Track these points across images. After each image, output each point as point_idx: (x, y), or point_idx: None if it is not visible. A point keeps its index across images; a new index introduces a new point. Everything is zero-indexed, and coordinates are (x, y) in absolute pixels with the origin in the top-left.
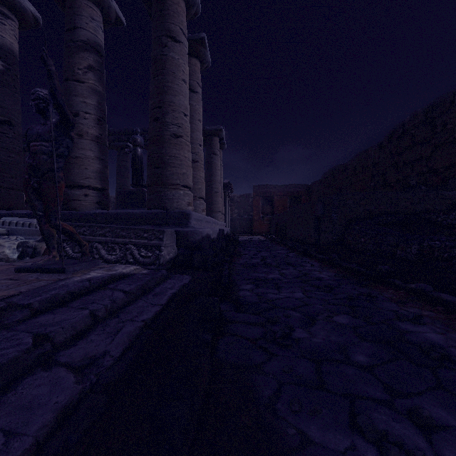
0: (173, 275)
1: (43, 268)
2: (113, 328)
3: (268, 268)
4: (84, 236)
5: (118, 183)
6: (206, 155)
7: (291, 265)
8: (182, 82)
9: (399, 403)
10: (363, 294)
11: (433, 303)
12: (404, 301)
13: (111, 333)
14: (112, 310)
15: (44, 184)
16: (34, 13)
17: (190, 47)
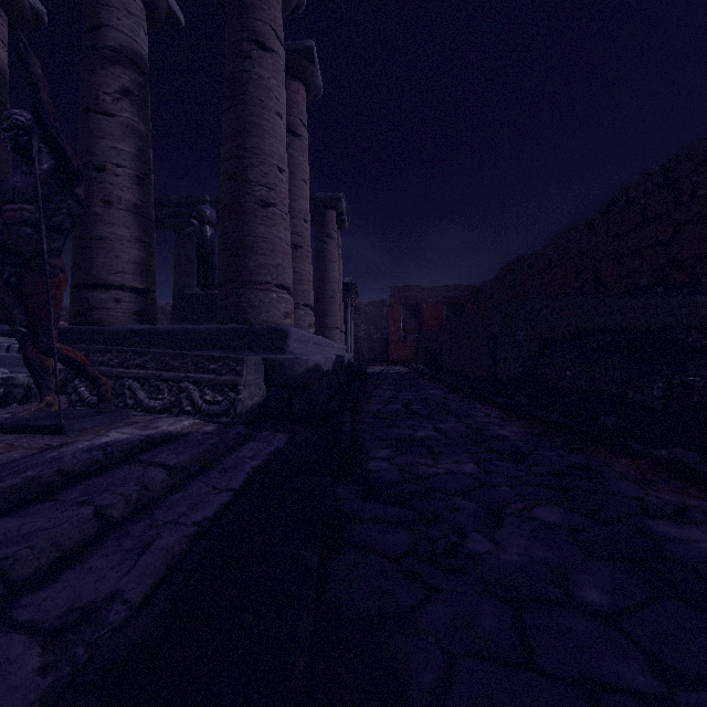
0: (258, 433)
1: (25, 426)
2: (138, 540)
3: (416, 419)
4: (109, 369)
5: (177, 283)
6: (316, 239)
7: (453, 414)
8: (274, 116)
9: (686, 702)
10: (577, 467)
11: (702, 483)
12: (650, 479)
13: (132, 552)
14: (141, 503)
15: (28, 279)
16: (34, 3)
17: (289, 62)
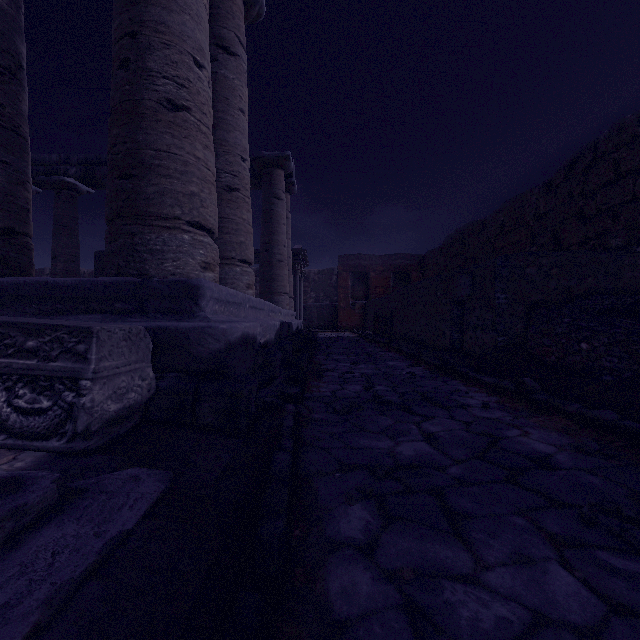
0: (103, 479)
1: None
2: None
3: (389, 414)
4: None
5: None
6: (264, 199)
7: (435, 402)
8: None
9: None
10: None
11: None
12: None
13: None
14: None
15: None
16: None
17: None
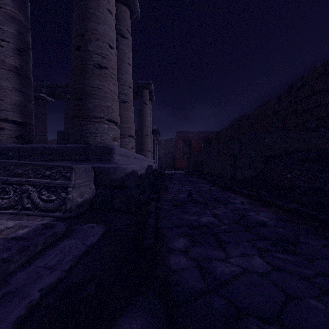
0: (80, 227)
1: None
2: None
3: (198, 206)
4: None
5: (65, 127)
6: (138, 104)
7: (219, 201)
8: (106, 11)
9: None
10: None
11: None
12: None
13: None
14: None
15: None
16: None
17: None
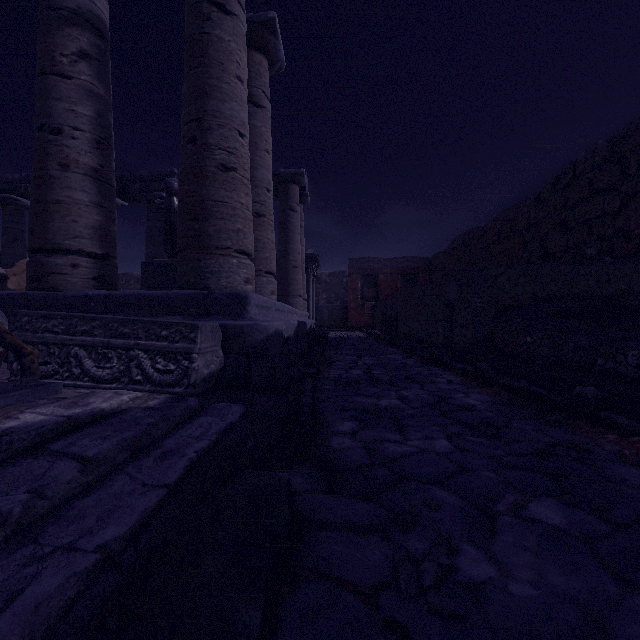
0: (212, 405)
1: None
2: None
3: (378, 386)
4: (54, 336)
5: (148, 253)
6: (280, 212)
7: (415, 380)
8: (235, 80)
9: None
10: (562, 444)
11: None
12: None
13: None
14: (30, 518)
15: None
16: None
17: (252, 34)
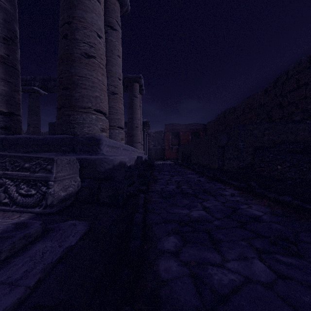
0: (60, 225)
1: None
2: None
3: (188, 198)
4: None
5: None
6: (129, 97)
7: (209, 193)
8: None
9: None
10: None
11: None
12: None
13: None
14: None
15: None
16: None
17: None
